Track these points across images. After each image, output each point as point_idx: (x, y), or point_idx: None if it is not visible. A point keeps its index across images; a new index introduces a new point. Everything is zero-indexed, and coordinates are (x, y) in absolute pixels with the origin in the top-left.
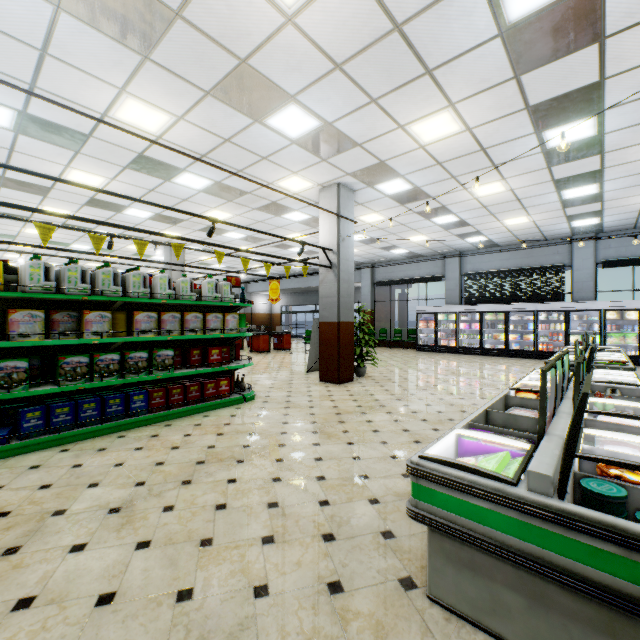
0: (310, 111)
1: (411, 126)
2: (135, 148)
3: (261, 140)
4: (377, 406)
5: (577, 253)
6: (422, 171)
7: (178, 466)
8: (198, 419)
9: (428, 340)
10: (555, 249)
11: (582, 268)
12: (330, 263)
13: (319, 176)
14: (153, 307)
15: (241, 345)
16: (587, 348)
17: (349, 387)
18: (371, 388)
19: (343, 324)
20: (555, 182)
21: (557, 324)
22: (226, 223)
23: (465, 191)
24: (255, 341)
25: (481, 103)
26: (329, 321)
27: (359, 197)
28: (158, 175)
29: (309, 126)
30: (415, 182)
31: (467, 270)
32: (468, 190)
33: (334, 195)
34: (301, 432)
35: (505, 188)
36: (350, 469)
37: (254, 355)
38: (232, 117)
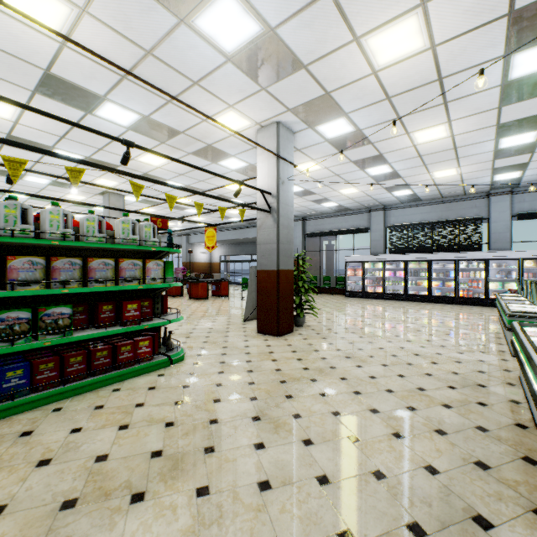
0: (249, 6)
1: (368, 38)
2: (37, 61)
3: (190, 54)
4: (327, 368)
5: (494, 206)
6: (368, 108)
7: (24, 518)
8: (103, 396)
9: (355, 287)
10: (473, 203)
11: (499, 220)
12: (269, 207)
13: (257, 112)
14: (48, 251)
15: (181, 292)
16: (531, 297)
17: (290, 340)
18: (313, 341)
19: (283, 272)
20: (498, 127)
21: (477, 272)
22: (145, 149)
23: (406, 136)
24: (194, 288)
25: (459, 2)
26: (268, 269)
27: (298, 141)
28: (76, 105)
29: (247, 33)
30: (358, 123)
31: (391, 222)
32: (409, 135)
33: (273, 135)
34: (237, 419)
35: (447, 133)
36: (319, 514)
37: (192, 302)
38: (150, 12)
